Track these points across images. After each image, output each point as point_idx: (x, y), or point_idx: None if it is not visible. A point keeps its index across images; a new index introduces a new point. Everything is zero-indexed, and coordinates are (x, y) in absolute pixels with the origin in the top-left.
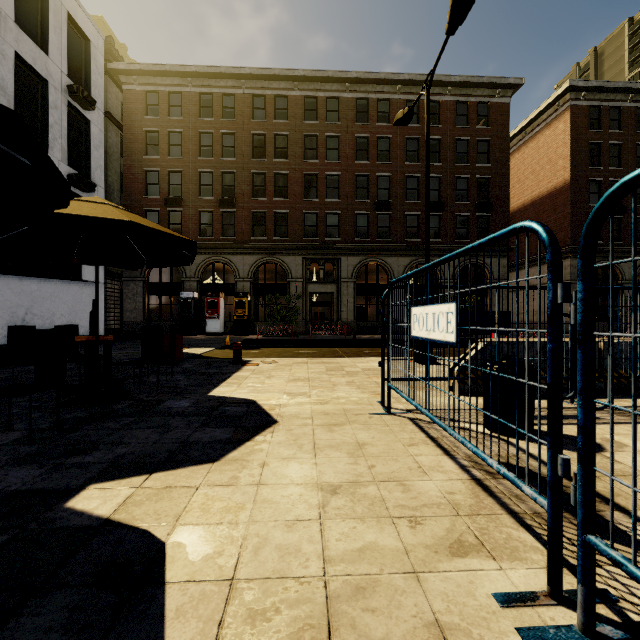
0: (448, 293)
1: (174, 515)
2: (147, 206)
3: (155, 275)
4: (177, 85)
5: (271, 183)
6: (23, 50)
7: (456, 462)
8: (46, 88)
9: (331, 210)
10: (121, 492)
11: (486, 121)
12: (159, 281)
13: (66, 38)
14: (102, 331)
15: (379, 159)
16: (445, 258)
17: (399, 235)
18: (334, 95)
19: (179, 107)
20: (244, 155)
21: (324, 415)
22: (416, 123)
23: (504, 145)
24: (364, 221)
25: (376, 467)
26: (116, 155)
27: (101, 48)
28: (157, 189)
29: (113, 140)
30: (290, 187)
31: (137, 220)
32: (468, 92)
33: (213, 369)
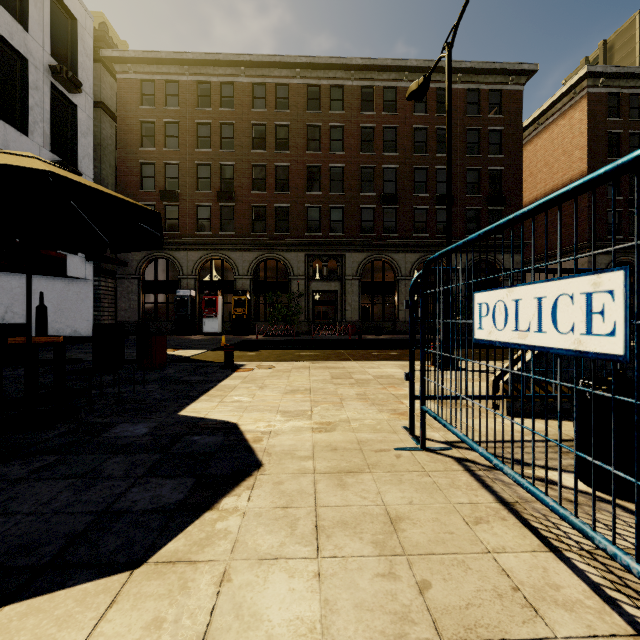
0: (592, 253)
1: None
2: (142, 200)
3: (152, 273)
4: (173, 73)
5: (272, 176)
6: None
7: (577, 573)
8: (25, 67)
9: (335, 204)
10: None
11: (498, 110)
12: (155, 279)
13: (49, 14)
14: (90, 331)
15: (385, 151)
16: (585, 180)
17: (406, 230)
18: (338, 83)
19: (176, 97)
20: (243, 146)
21: (330, 452)
22: (424, 112)
23: (517, 135)
24: (369, 215)
25: (432, 588)
26: (111, 148)
27: (89, 28)
28: (153, 182)
29: (107, 132)
30: (292, 180)
31: (68, 175)
32: (479, 79)
33: (197, 376)
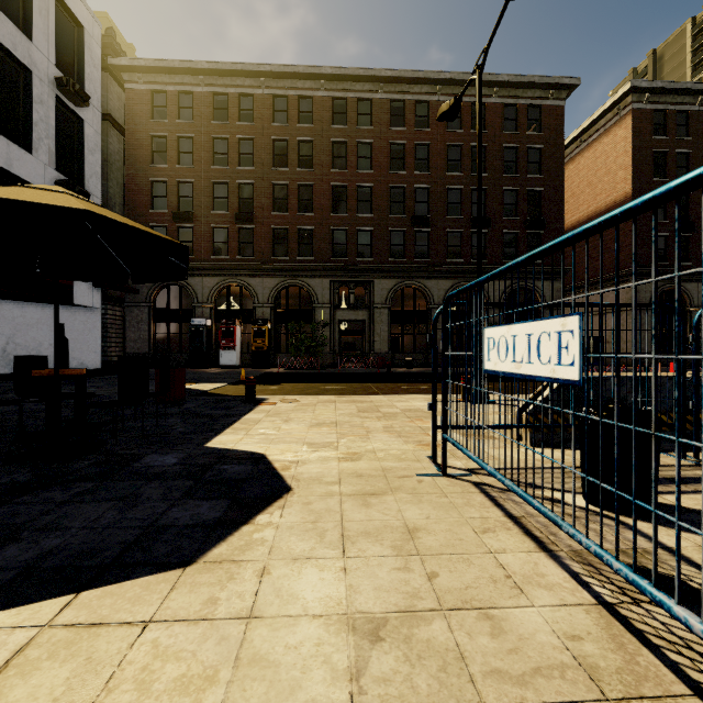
0: (561, 300)
1: (82, 701)
2: (153, 221)
3: (163, 300)
4: (187, 84)
5: (294, 196)
6: (0, 32)
7: (562, 566)
8: (29, 79)
9: (362, 226)
10: (11, 638)
11: (537, 126)
12: (167, 307)
13: (54, 22)
14: (98, 364)
15: (416, 170)
16: (556, 243)
17: (439, 255)
18: (366, 96)
19: (190, 109)
20: (264, 164)
21: (356, 478)
22: (458, 128)
23: (558, 153)
24: (400, 239)
25: (439, 577)
26: (118, 164)
27: (97, 37)
28: (165, 202)
29: (115, 147)
30: (316, 200)
31: (102, 212)
32: (517, 93)
33: (219, 410)
